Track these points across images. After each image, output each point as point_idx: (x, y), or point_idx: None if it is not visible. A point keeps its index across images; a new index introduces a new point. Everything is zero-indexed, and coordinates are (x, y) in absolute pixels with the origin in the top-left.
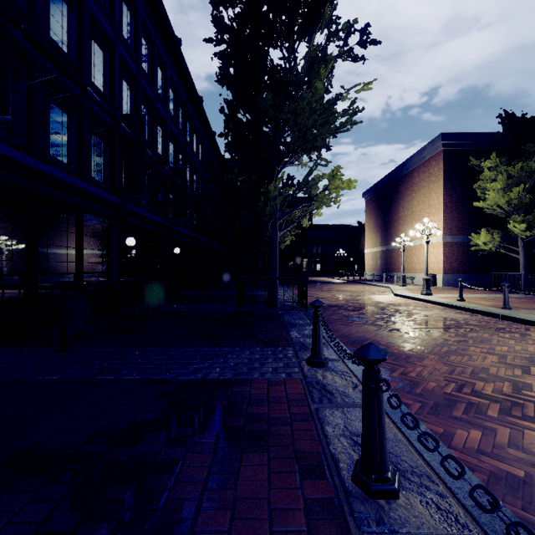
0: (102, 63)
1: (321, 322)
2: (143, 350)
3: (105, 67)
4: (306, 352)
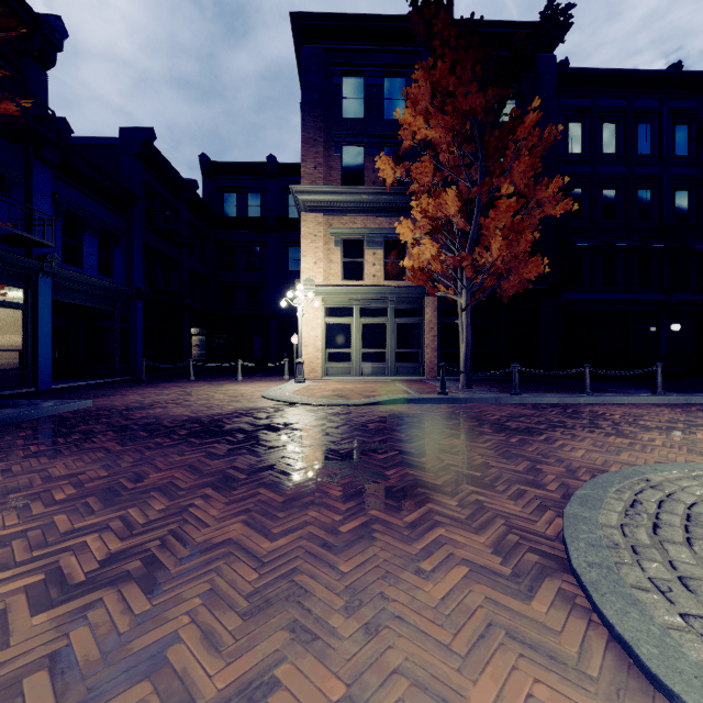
0: (649, 199)
1: (658, 373)
2: (607, 385)
3: (652, 199)
4: (674, 394)
